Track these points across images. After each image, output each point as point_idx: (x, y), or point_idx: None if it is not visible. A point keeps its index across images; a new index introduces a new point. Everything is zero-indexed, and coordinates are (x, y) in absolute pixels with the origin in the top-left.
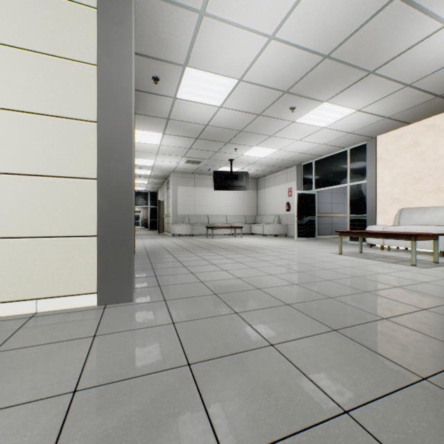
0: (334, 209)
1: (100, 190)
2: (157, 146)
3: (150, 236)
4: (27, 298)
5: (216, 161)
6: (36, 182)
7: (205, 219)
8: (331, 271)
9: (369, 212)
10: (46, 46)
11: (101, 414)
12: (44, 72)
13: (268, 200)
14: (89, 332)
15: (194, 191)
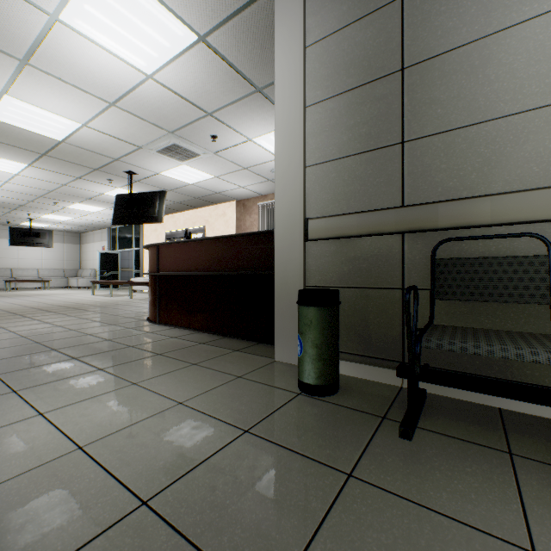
0: None
1: None
2: None
3: None
4: None
5: (14, 218)
6: None
7: (8, 273)
8: (52, 300)
9: (141, 269)
10: None
11: None
12: None
13: (90, 255)
14: None
15: None
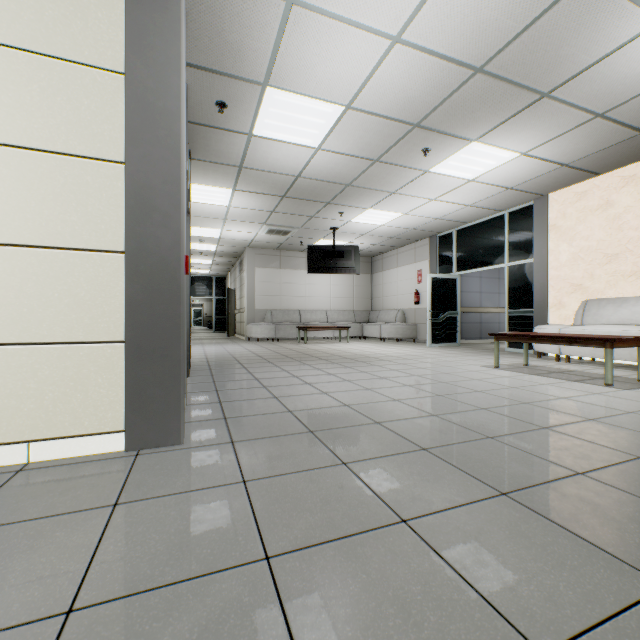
0: (484, 301)
1: (130, 270)
2: (225, 208)
3: (216, 341)
4: (13, 440)
5: (312, 231)
6: (28, 257)
7: (296, 316)
8: (487, 394)
9: (537, 306)
10: (43, 43)
11: None
12: (40, 83)
13: (388, 289)
14: (107, 498)
15: (280, 275)
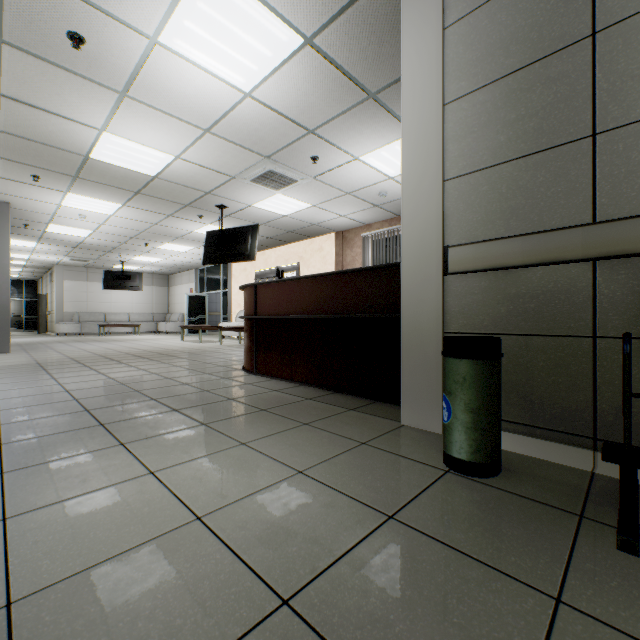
0: None
1: None
2: (33, 248)
3: (26, 336)
4: None
5: (108, 261)
6: None
7: (102, 317)
8: (143, 345)
9: (229, 313)
10: None
11: (6, 358)
12: None
13: (177, 298)
14: None
15: (87, 287)
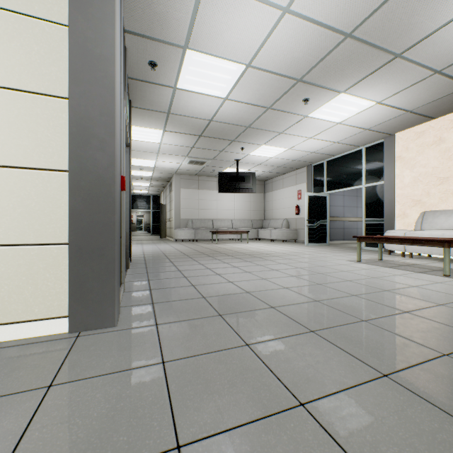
0: (346, 212)
1: (72, 185)
2: (158, 144)
3: (152, 242)
4: None
5: (221, 162)
6: None
7: (210, 223)
8: (355, 283)
9: (387, 216)
10: None
11: None
12: None
13: (276, 204)
14: (44, 379)
15: (198, 194)
